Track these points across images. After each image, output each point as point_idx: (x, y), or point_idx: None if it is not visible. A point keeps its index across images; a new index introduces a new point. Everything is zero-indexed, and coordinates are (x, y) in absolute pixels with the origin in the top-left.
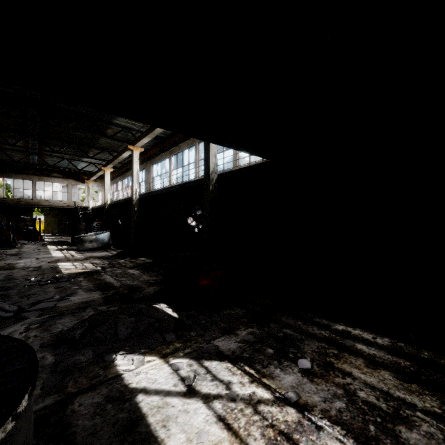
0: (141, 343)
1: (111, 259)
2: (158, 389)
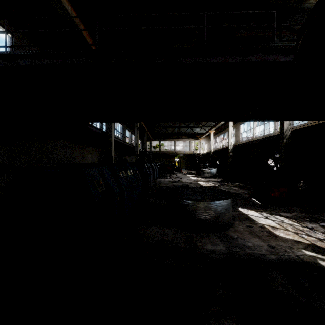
0: (246, 207)
1: (220, 182)
2: (255, 215)
